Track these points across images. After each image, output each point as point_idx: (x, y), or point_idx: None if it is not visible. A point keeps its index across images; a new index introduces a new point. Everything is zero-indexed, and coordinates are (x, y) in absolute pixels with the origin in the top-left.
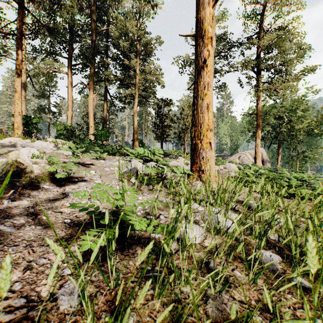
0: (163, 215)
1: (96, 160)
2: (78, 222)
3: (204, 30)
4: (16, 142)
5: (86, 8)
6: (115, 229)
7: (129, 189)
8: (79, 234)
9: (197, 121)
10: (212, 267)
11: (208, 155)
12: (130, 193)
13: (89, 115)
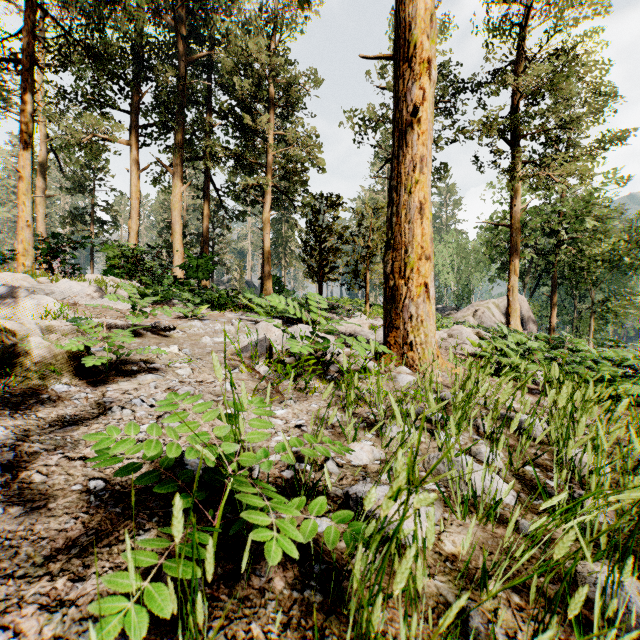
0: (333, 460)
1: (185, 320)
2: (125, 489)
3: (414, 44)
4: (17, 283)
5: (166, 11)
6: (216, 509)
7: (252, 401)
8: (120, 531)
9: (397, 240)
10: (478, 630)
11: (421, 311)
12: None
13: (173, 227)
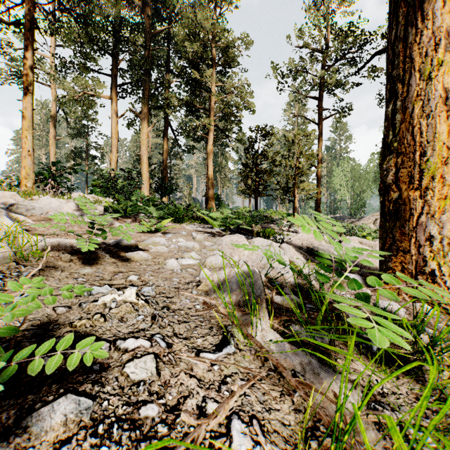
0: None
1: (149, 234)
2: None
3: None
4: (4, 200)
5: None
6: None
7: None
8: None
9: (405, 141)
10: None
11: (447, 231)
12: None
13: (142, 158)
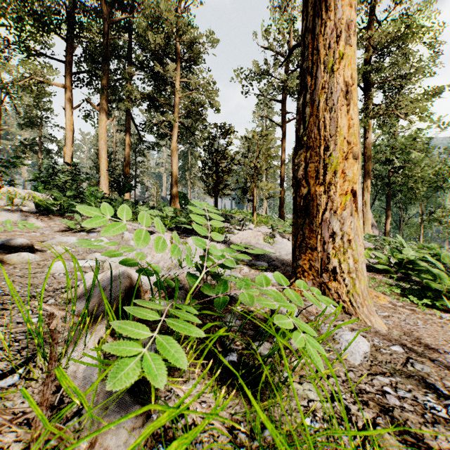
0: None
1: (69, 233)
2: None
3: None
4: None
5: None
6: None
7: None
8: None
9: (313, 135)
10: None
11: (348, 227)
12: None
13: (100, 153)
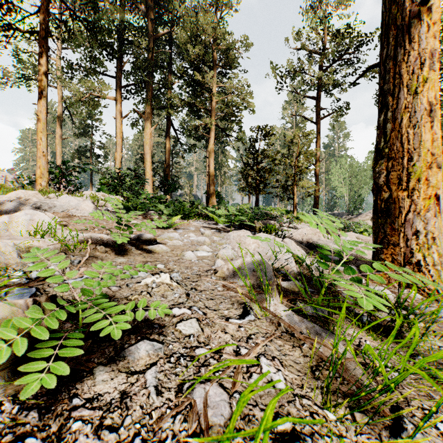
0: None
1: (161, 229)
2: None
3: None
4: (28, 198)
5: (140, 2)
6: None
7: None
8: None
9: (395, 147)
10: None
11: (431, 226)
12: (342, 423)
13: (145, 157)
